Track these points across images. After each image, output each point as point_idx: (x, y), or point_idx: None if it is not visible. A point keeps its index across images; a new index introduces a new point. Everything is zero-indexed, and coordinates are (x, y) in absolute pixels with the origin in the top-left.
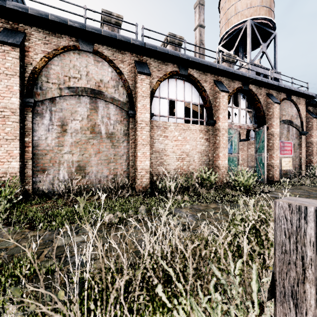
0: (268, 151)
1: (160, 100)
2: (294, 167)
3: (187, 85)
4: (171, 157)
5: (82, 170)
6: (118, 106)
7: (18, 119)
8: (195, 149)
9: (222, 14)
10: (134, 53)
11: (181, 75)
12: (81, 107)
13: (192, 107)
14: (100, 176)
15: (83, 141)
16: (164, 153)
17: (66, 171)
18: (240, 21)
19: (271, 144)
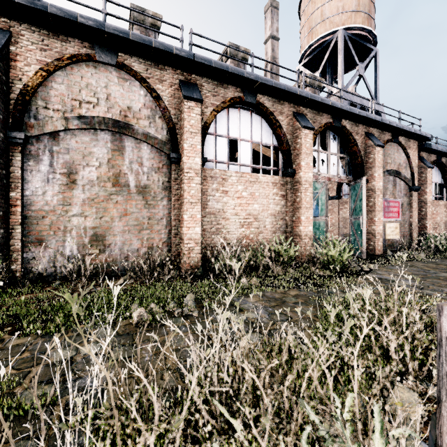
0: (367, 213)
1: (216, 139)
2: (402, 236)
3: (256, 119)
4: (232, 222)
5: (101, 241)
6: (155, 146)
7: None
8: (267, 210)
9: (303, 21)
10: (179, 69)
11: (247, 103)
12: (99, 146)
13: (263, 150)
14: (127, 250)
15: (102, 198)
16: (222, 216)
17: (75, 243)
18: (328, 30)
19: (372, 204)
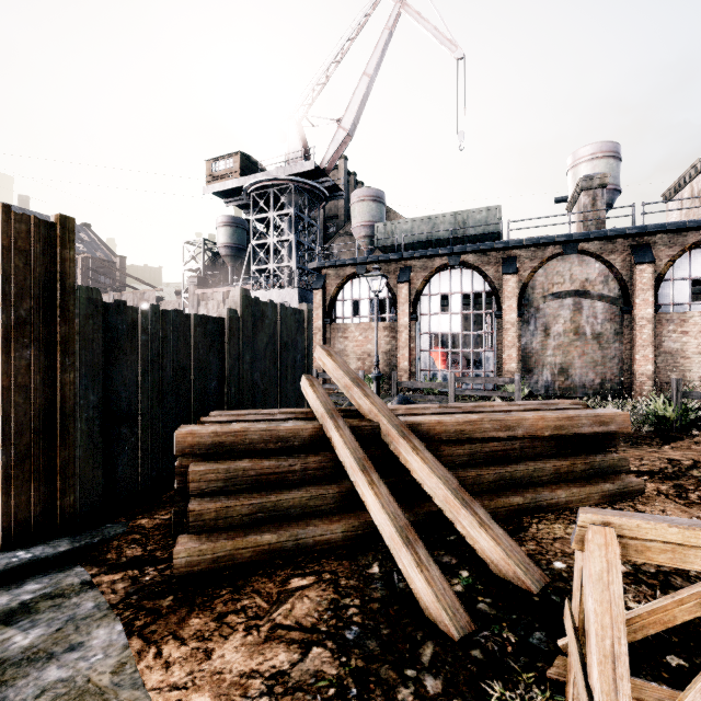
0: None
1: (673, 283)
2: None
3: None
4: (695, 361)
5: (565, 373)
6: (607, 303)
7: (515, 330)
8: None
9: None
10: (630, 238)
11: None
12: (564, 310)
13: None
14: (584, 380)
15: (566, 344)
16: (680, 355)
17: (549, 373)
18: None
19: None
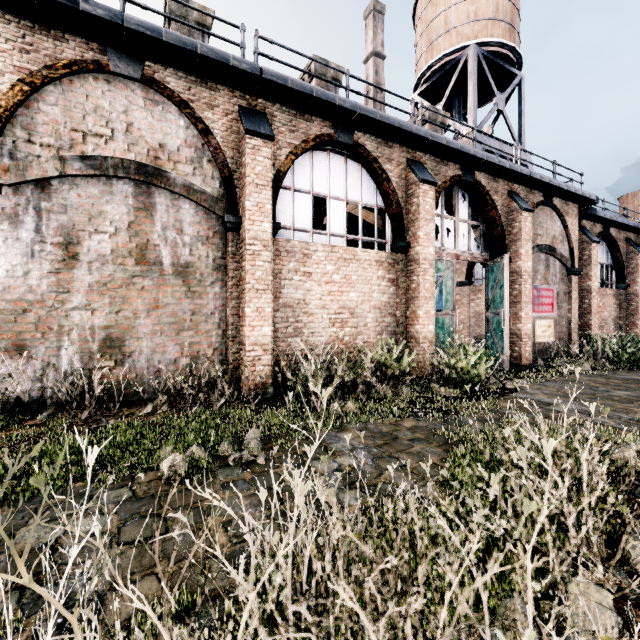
0: (510, 306)
1: (294, 195)
2: (558, 338)
3: (353, 167)
4: (319, 318)
5: (117, 348)
6: (201, 204)
7: None
8: (369, 301)
9: (420, 31)
10: (239, 90)
11: (340, 143)
12: (115, 203)
13: (363, 214)
14: (159, 361)
15: (120, 282)
16: (303, 310)
17: (77, 350)
18: (455, 45)
19: (517, 293)
